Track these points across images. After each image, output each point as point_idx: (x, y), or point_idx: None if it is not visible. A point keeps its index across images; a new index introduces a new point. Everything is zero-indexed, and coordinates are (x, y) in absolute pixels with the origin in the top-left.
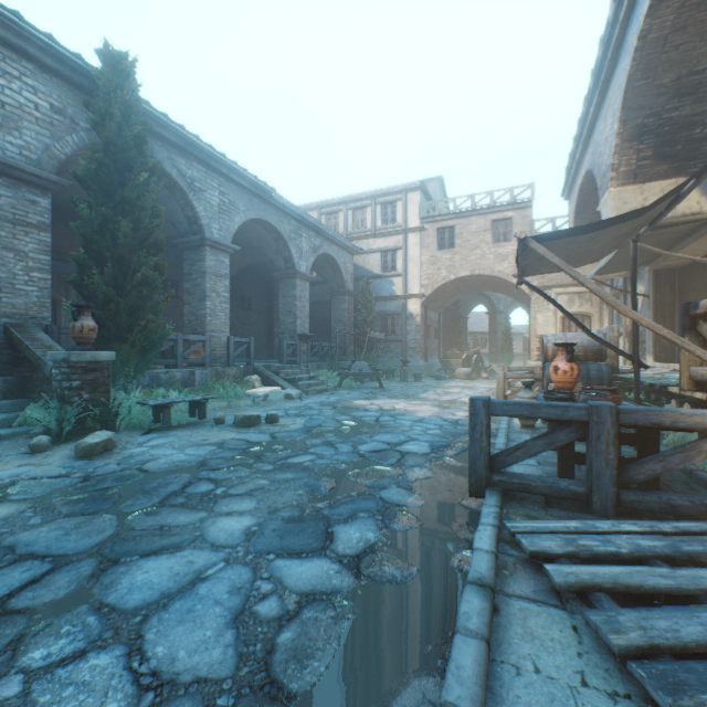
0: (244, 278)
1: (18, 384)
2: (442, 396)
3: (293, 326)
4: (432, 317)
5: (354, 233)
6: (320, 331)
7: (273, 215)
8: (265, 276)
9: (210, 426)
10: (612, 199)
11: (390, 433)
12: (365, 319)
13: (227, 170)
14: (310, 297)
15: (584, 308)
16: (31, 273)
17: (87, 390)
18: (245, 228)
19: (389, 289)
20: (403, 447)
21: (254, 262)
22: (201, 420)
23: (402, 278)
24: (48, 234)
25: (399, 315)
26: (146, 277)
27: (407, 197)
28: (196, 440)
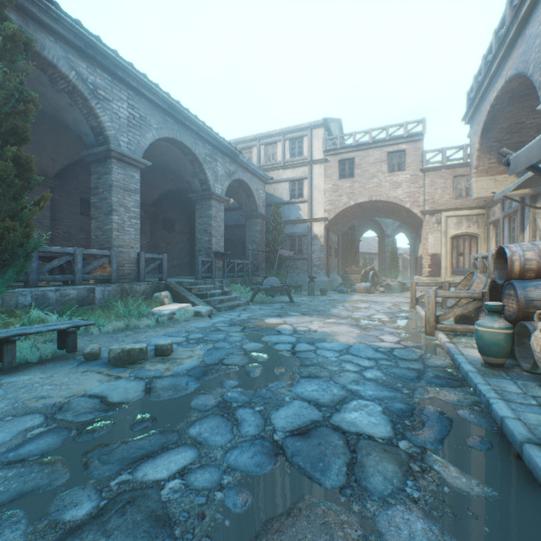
0: (168, 203)
1: None
2: (353, 311)
3: (208, 244)
4: (333, 239)
5: (265, 165)
6: (237, 251)
7: (188, 137)
8: (187, 202)
9: (74, 365)
10: None
11: (315, 379)
12: (275, 239)
13: (136, 83)
14: (228, 221)
15: (472, 229)
16: None
17: None
18: (162, 149)
19: (296, 214)
20: (344, 418)
21: (175, 187)
22: (78, 350)
23: (308, 204)
24: None
25: (305, 236)
26: None
27: (312, 133)
28: (29, 396)
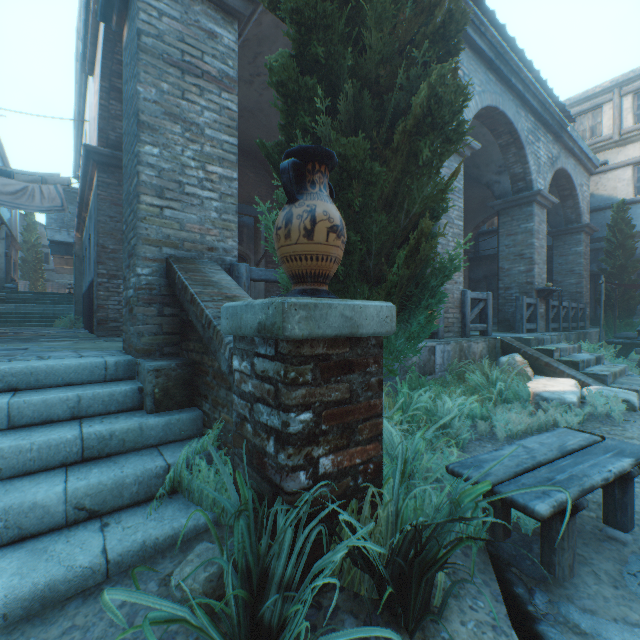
0: None
1: (179, 379)
2: None
3: (525, 277)
4: None
5: None
6: None
7: (509, 104)
8: None
9: None
10: None
11: None
12: (621, 265)
13: None
14: None
15: None
16: (207, 166)
17: (327, 440)
18: None
19: None
20: None
21: None
22: None
23: None
24: (231, 97)
25: None
26: (433, 105)
27: None
28: None
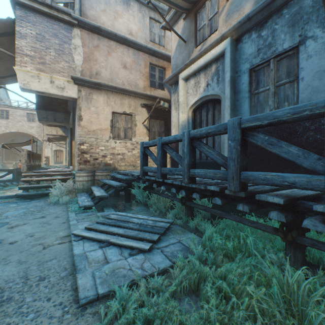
0: None
1: None
2: None
3: None
4: None
5: None
6: None
7: None
8: None
9: None
10: (45, 128)
11: None
12: None
13: None
14: None
15: (62, 148)
16: None
17: None
18: None
19: None
20: None
21: None
22: None
23: None
24: None
25: None
26: None
27: None
28: None
